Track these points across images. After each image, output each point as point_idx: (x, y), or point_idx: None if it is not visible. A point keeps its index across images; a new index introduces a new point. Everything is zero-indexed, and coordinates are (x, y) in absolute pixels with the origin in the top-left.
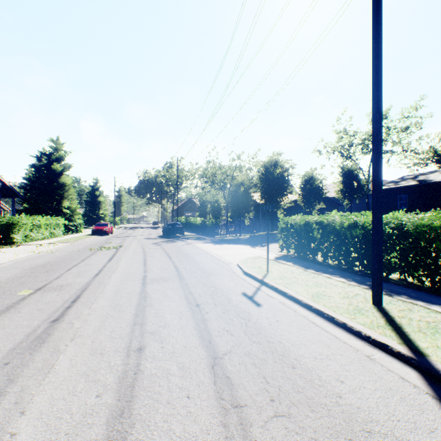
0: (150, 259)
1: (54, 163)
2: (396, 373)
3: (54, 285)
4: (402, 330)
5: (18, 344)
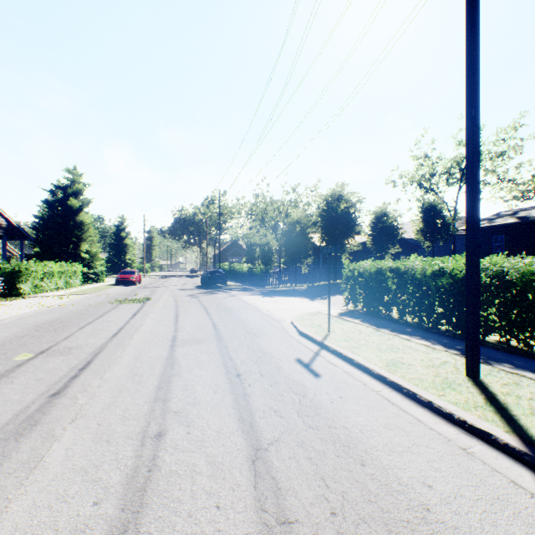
0: (183, 315)
1: (71, 198)
2: (505, 475)
3: (60, 348)
4: (509, 412)
5: (2, 426)
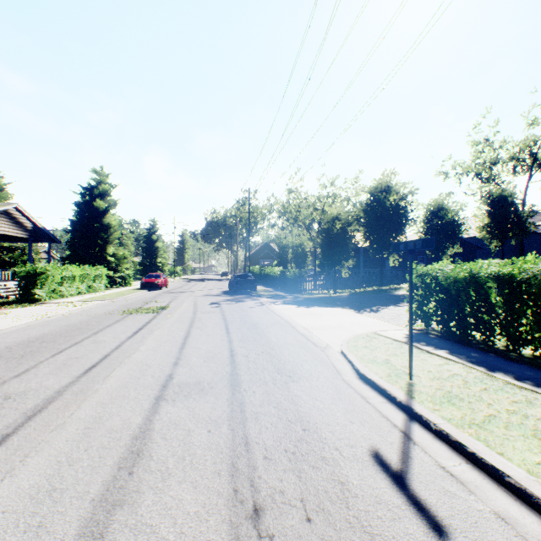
0: (196, 333)
1: (97, 199)
2: None
3: None
4: None
5: None
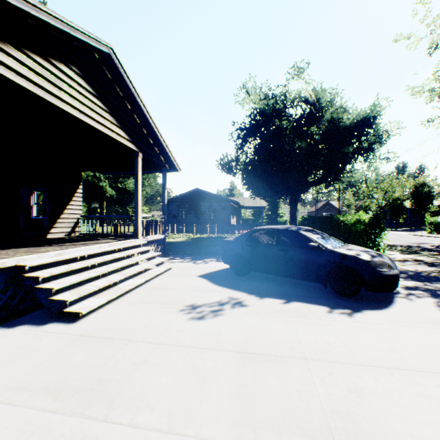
0: None
1: None
2: None
3: None
4: None
5: None
